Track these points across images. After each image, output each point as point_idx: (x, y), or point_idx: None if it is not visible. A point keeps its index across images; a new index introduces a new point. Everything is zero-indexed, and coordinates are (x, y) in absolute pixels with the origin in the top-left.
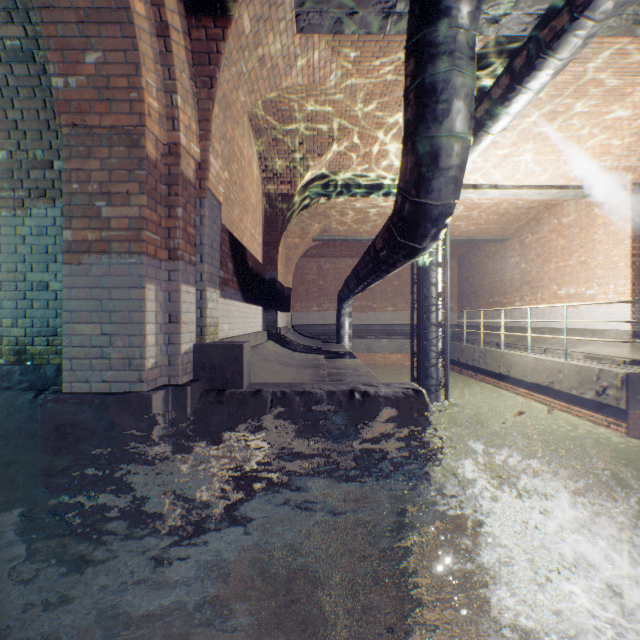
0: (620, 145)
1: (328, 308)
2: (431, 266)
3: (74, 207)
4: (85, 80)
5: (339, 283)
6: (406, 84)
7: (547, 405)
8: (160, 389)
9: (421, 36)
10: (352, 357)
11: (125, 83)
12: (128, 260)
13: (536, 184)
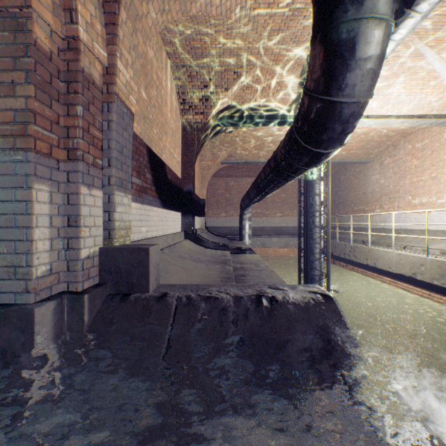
0: None
1: (233, 214)
2: (315, 180)
3: None
4: None
5: (241, 196)
6: None
7: (410, 292)
8: (51, 299)
9: None
10: (252, 252)
11: None
12: (13, 157)
13: (400, 114)
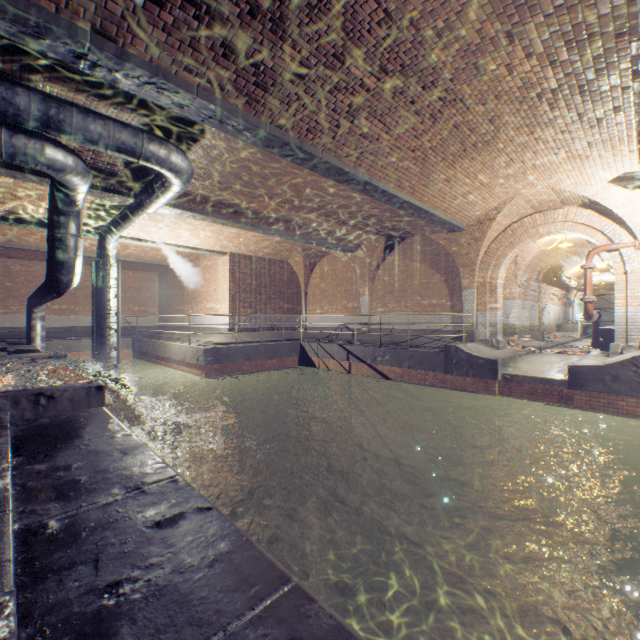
0: (213, 236)
1: (19, 310)
2: (107, 288)
3: None
4: None
5: (34, 286)
6: (49, 230)
7: (184, 371)
8: None
9: (54, 218)
10: (38, 352)
11: None
12: None
13: (180, 244)
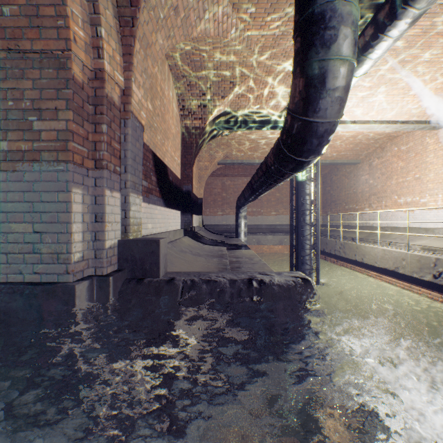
0: None
1: (229, 213)
2: (306, 181)
3: (9, 121)
4: (17, 9)
5: (237, 195)
6: (297, 18)
7: (393, 284)
8: (85, 279)
9: None
10: (247, 248)
11: (52, 12)
12: (56, 167)
13: (384, 120)
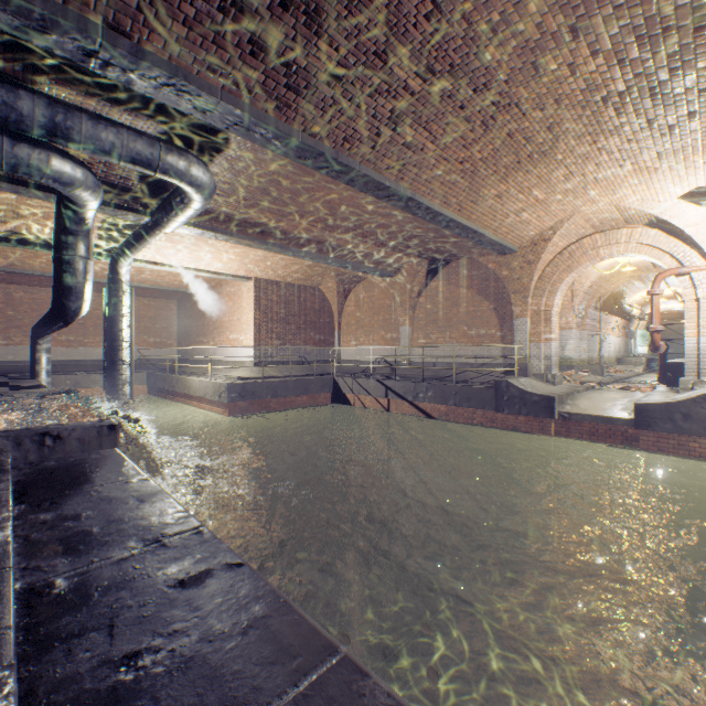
0: (237, 260)
1: (23, 342)
2: (120, 317)
3: None
4: None
5: (39, 315)
6: (56, 252)
7: (205, 409)
8: None
9: (61, 238)
10: (43, 387)
11: None
12: None
13: (201, 269)
